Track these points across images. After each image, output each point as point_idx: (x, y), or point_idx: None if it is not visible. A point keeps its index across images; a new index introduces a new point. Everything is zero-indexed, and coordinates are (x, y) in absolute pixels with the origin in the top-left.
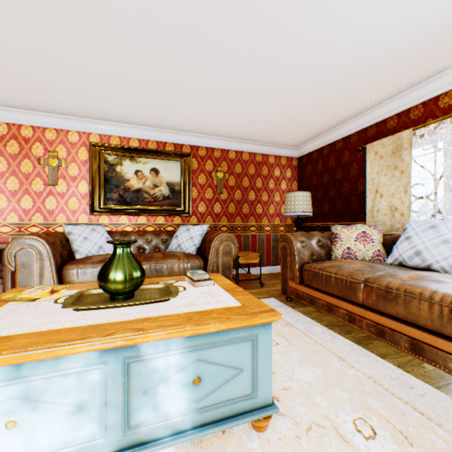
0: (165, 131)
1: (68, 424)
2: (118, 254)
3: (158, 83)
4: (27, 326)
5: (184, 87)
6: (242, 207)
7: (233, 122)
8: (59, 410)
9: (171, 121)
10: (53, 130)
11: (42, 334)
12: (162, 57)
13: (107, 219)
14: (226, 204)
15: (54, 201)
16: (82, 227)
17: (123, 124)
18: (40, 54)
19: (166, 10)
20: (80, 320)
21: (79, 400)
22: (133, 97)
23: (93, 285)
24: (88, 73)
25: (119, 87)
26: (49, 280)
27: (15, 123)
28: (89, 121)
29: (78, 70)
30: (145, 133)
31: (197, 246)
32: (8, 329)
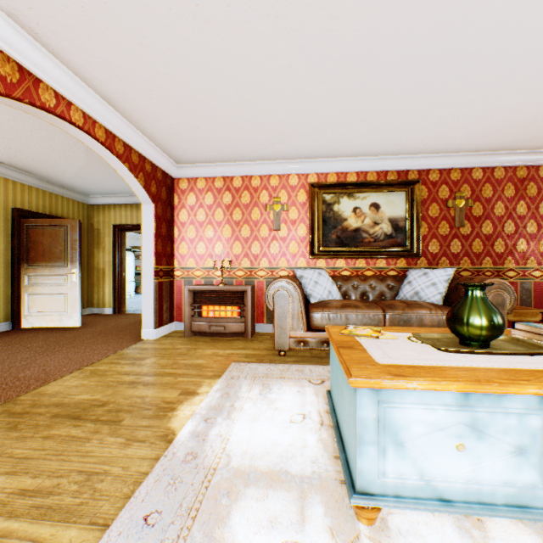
0: (387, 158)
1: (507, 463)
2: (475, 297)
3: (410, 103)
4: (427, 360)
5: (443, 99)
6: (493, 243)
7: (493, 129)
8: (499, 447)
9: (400, 145)
10: (276, 176)
11: (462, 369)
12: (432, 70)
13: (324, 262)
14: (467, 241)
15: (276, 246)
16: (309, 270)
17: (341, 158)
18: (299, 104)
19: (470, 13)
20: (475, 362)
21: (517, 442)
22: (369, 126)
23: (401, 329)
24: (335, 111)
25: (359, 118)
26: (298, 322)
27: (247, 175)
28: (308, 161)
29: (325, 111)
30: (363, 165)
31: (442, 295)
32: (414, 360)
